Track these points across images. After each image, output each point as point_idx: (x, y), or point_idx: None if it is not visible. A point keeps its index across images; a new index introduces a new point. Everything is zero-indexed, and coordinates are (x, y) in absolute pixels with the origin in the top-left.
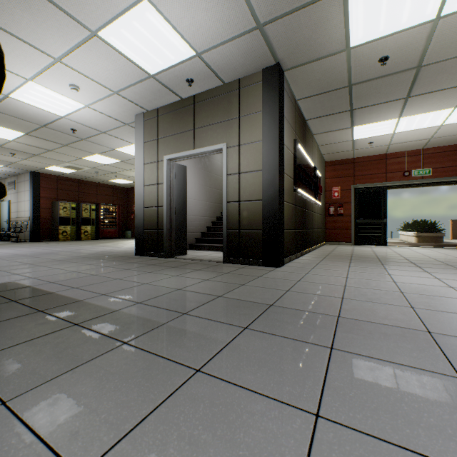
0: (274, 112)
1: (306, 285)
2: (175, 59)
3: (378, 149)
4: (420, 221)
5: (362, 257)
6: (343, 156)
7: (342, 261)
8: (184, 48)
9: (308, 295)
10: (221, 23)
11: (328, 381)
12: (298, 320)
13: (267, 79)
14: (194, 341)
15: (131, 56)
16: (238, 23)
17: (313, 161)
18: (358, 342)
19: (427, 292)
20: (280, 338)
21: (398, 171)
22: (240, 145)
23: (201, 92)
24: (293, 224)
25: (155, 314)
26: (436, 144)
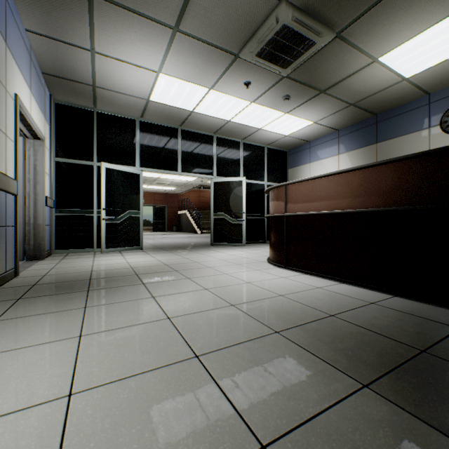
0: None
1: None
2: None
3: None
4: (145, 220)
5: None
6: None
7: None
8: None
9: None
10: None
11: None
12: None
13: None
14: None
15: None
16: None
17: None
18: None
19: None
20: None
21: None
22: None
23: None
24: None
25: None
26: (146, 191)
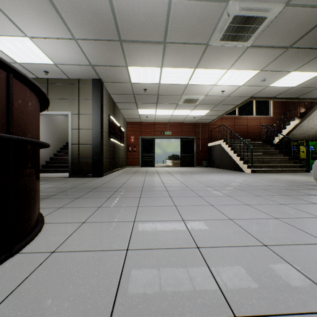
0: (98, 102)
1: (112, 181)
2: (39, 61)
3: (151, 120)
4: (174, 154)
5: (140, 171)
6: (136, 120)
7: (131, 173)
8: (47, 59)
9: (112, 184)
10: (72, 58)
11: (113, 195)
12: (107, 188)
13: (95, 85)
14: (72, 195)
15: (5, 51)
16: (81, 61)
17: (119, 122)
18: (123, 190)
19: (152, 180)
20: (101, 192)
21: (159, 131)
22: (80, 114)
23: (53, 78)
24: (108, 156)
25: (49, 193)
26: (173, 121)
